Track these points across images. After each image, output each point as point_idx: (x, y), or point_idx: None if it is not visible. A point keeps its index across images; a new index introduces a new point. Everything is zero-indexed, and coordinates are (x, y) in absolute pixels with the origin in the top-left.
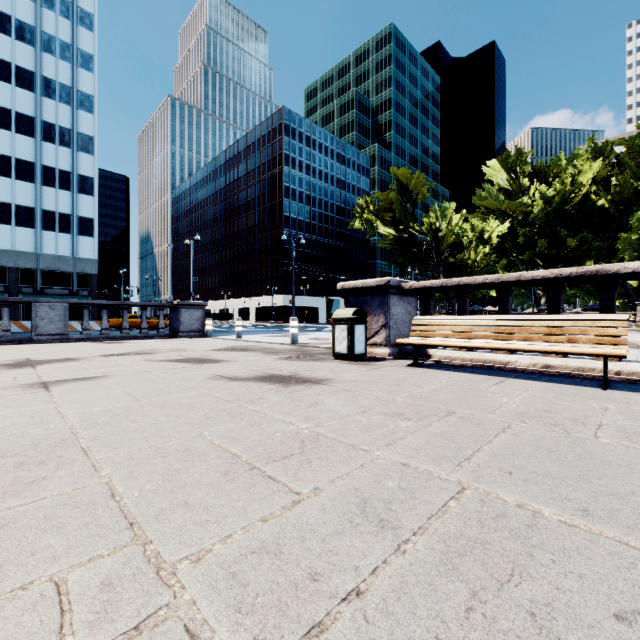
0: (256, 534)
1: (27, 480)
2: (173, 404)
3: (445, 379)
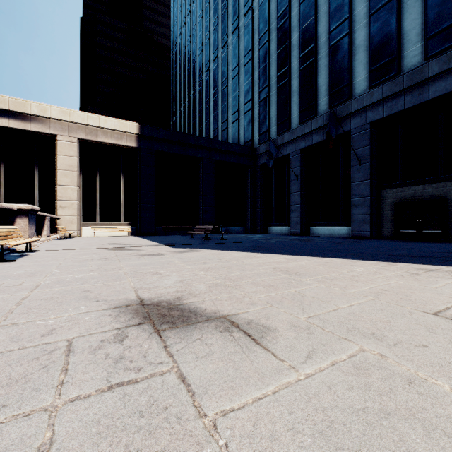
0: (225, 263)
1: (277, 269)
2: (267, 286)
3: (13, 294)
